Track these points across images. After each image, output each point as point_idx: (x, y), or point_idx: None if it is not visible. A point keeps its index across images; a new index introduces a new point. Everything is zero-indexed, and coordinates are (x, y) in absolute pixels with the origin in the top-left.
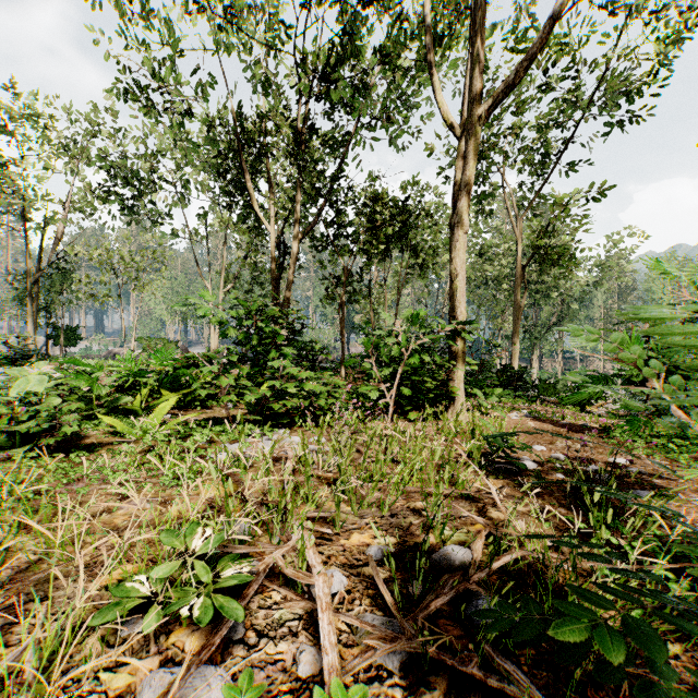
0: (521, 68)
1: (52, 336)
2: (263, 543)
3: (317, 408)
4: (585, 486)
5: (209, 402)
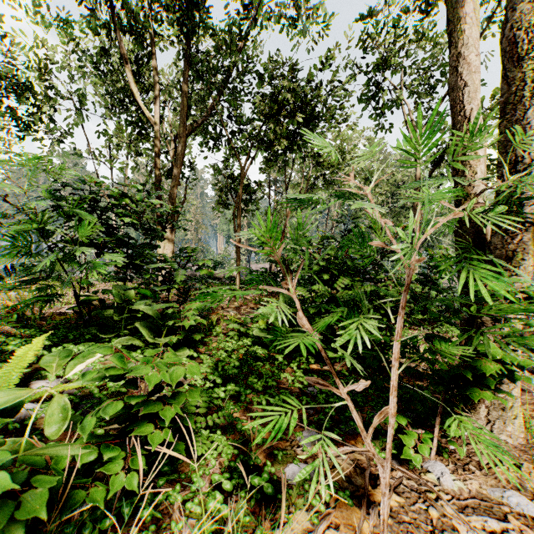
0: None
1: None
2: None
3: None
4: None
5: None
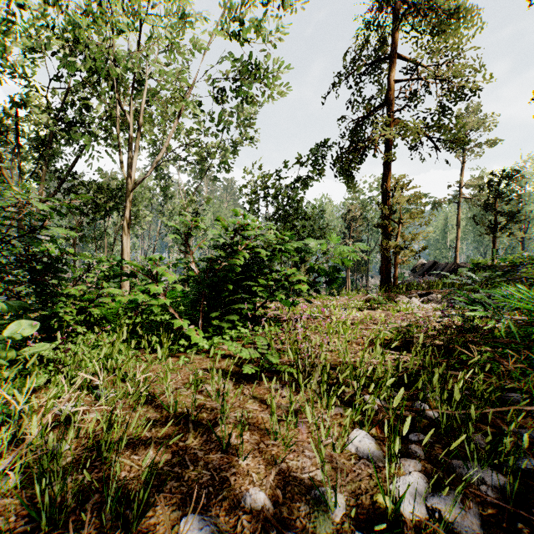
0: (144, 178)
1: None
2: None
3: None
4: None
5: None
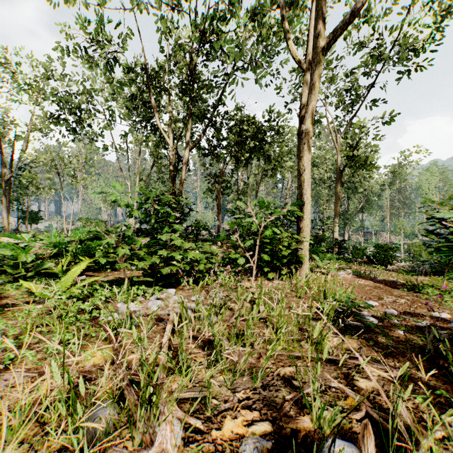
0: (355, 9)
1: (22, 217)
2: (120, 448)
3: (199, 270)
4: (448, 355)
5: (118, 266)
